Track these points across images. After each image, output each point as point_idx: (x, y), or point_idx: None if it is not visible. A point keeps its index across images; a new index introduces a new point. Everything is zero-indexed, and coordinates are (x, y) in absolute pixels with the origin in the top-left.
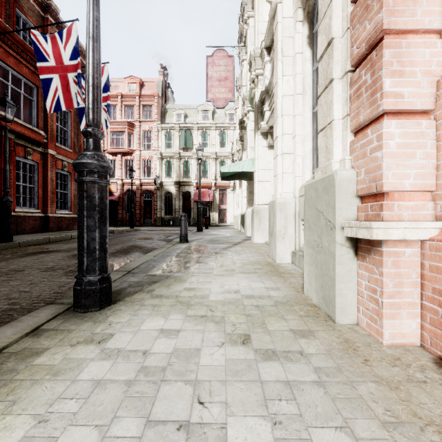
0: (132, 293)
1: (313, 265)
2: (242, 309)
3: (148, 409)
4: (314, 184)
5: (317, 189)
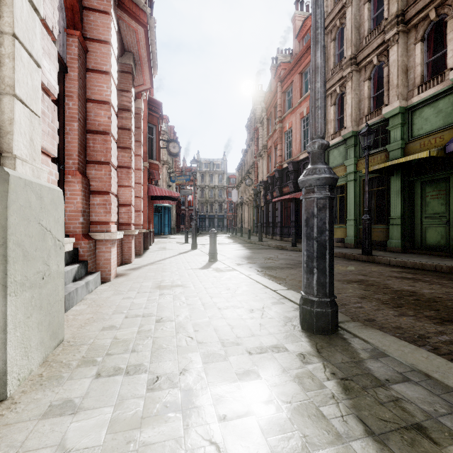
0: (320, 349)
1: (35, 313)
2: (155, 343)
3: (201, 300)
4: (37, 187)
5: (43, 197)
